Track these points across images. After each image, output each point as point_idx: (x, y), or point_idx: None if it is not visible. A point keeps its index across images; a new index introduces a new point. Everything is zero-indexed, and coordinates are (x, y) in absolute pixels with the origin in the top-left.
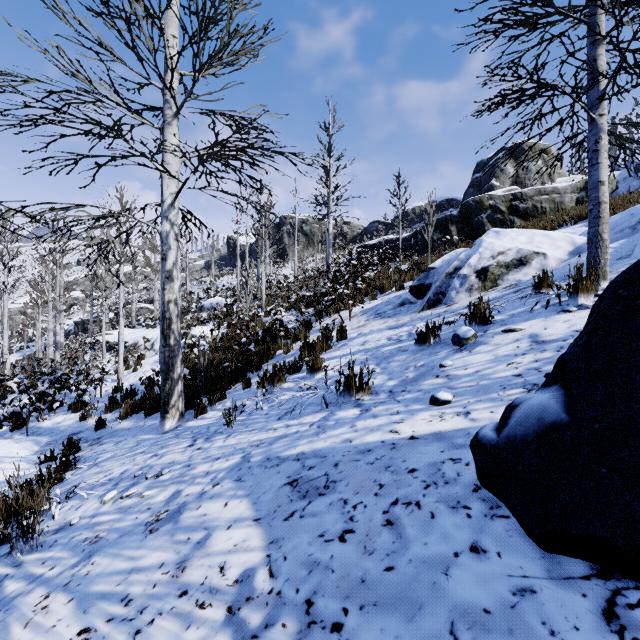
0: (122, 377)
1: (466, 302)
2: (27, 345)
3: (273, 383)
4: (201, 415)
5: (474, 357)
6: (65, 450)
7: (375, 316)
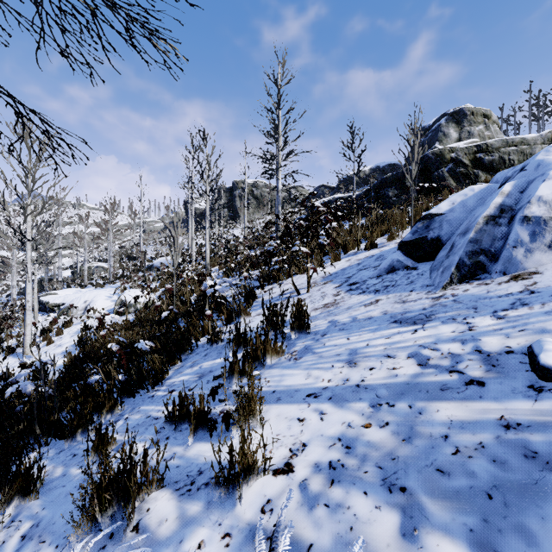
0: (29, 353)
1: None
2: None
3: (123, 500)
4: None
5: None
6: None
7: (349, 287)
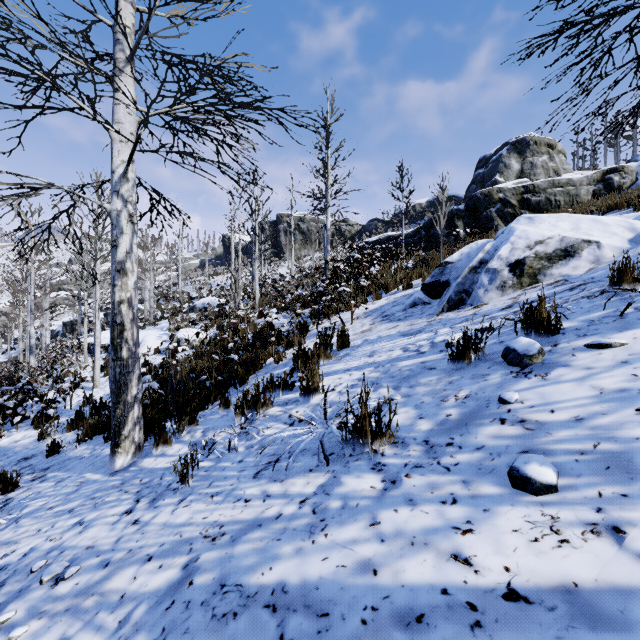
0: (98, 385)
1: (500, 302)
2: (14, 347)
3: (256, 408)
4: (163, 449)
5: (557, 389)
6: None
7: (382, 319)
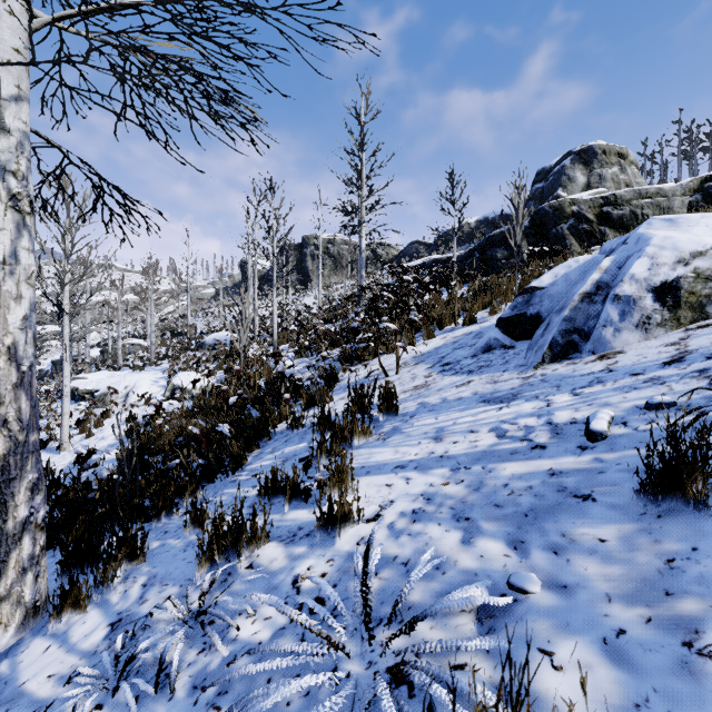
0: (67, 447)
1: (651, 351)
2: None
3: (236, 548)
4: (71, 617)
5: None
6: None
7: (442, 368)
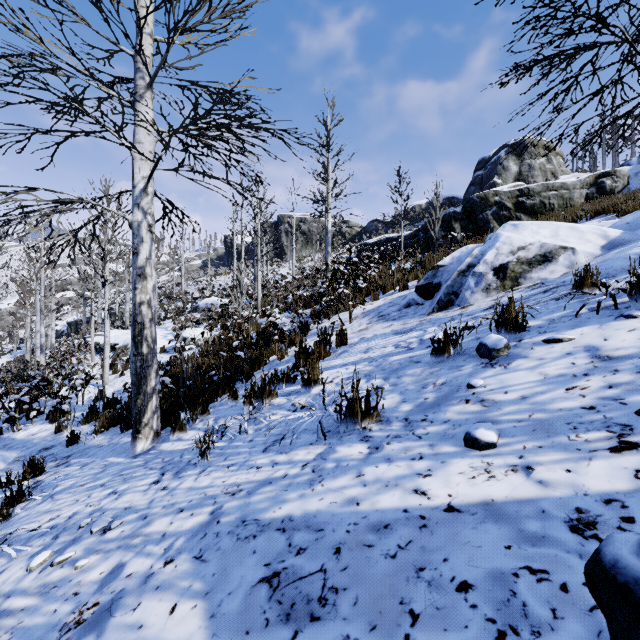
0: (108, 382)
1: (484, 303)
2: (19, 346)
3: (262, 398)
4: (179, 435)
5: (513, 375)
6: (26, 473)
7: (378, 318)
